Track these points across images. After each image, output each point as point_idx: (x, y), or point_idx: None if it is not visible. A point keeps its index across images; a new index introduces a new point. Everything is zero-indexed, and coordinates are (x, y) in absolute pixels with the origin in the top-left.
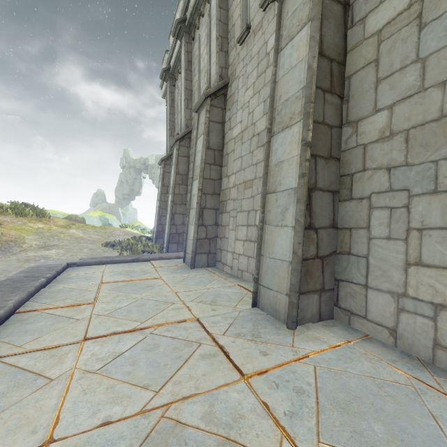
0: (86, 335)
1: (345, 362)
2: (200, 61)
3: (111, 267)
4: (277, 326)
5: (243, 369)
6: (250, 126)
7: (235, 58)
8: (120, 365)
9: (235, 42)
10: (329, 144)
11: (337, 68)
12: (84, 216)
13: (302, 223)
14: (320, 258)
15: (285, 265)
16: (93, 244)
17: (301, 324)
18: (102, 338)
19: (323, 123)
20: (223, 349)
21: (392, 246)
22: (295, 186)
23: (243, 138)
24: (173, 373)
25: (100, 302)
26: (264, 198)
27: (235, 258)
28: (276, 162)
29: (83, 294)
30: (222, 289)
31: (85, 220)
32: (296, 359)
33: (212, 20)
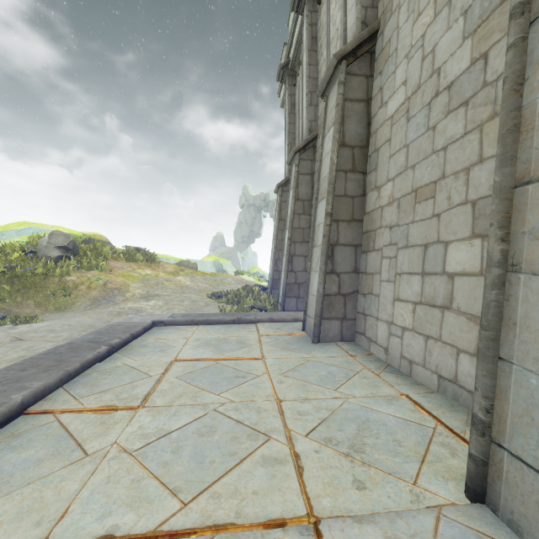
0: (52, 530)
1: None
2: (329, 29)
3: (202, 331)
4: None
5: None
6: (427, 80)
7: None
8: None
9: None
10: None
11: None
12: (198, 262)
13: None
14: None
15: None
16: (198, 294)
17: None
18: None
19: None
20: None
21: None
22: None
23: (410, 110)
24: None
25: (147, 407)
26: (507, 199)
27: (393, 334)
28: None
29: (136, 383)
30: (373, 405)
31: (197, 265)
32: None
33: None
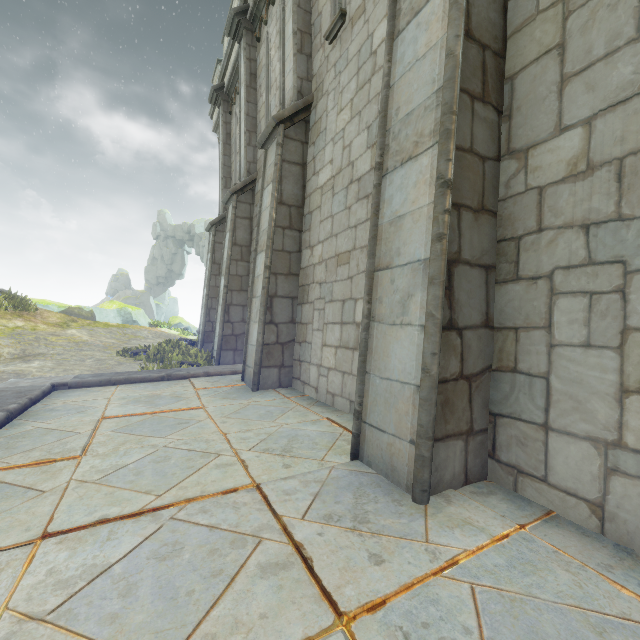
0: (47, 527)
1: (524, 574)
2: (268, 72)
3: (125, 390)
4: (396, 497)
5: (339, 600)
6: (346, 168)
7: (323, 64)
8: (99, 598)
9: (323, 39)
10: (480, 187)
11: (493, 62)
12: (94, 309)
13: (438, 319)
14: (466, 379)
15: (408, 391)
16: (104, 351)
17: (436, 492)
18: (77, 532)
19: (470, 152)
20: (302, 552)
21: (593, 359)
22: (426, 257)
23: (335, 187)
24: (203, 614)
25: (91, 454)
26: (371, 278)
27: (322, 375)
28: (391, 218)
29: (65, 440)
30: (301, 426)
31: (95, 315)
32: (436, 570)
33: (287, 6)
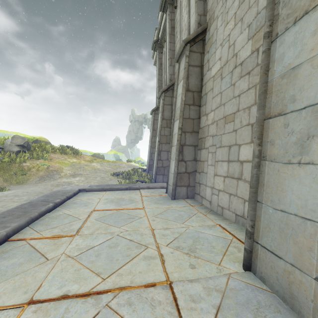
0: (34, 294)
1: None
2: (181, 23)
3: (108, 194)
4: None
5: None
6: (231, 59)
7: (214, 1)
8: None
9: None
10: None
11: None
12: (104, 154)
13: None
14: None
15: (311, 228)
16: (105, 173)
17: None
18: (48, 303)
19: None
20: None
21: None
22: None
23: (222, 73)
24: None
25: (79, 235)
26: (261, 125)
27: (214, 194)
28: (282, 72)
29: (72, 223)
30: (201, 230)
31: (104, 156)
32: None
33: None
